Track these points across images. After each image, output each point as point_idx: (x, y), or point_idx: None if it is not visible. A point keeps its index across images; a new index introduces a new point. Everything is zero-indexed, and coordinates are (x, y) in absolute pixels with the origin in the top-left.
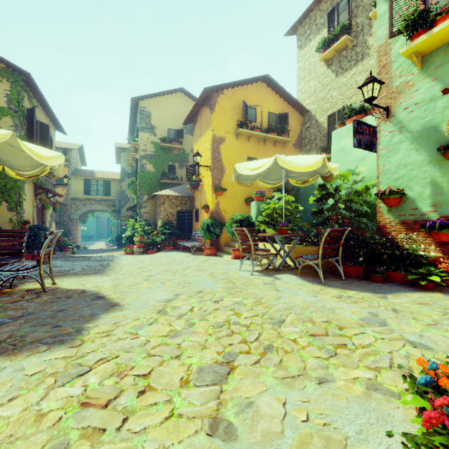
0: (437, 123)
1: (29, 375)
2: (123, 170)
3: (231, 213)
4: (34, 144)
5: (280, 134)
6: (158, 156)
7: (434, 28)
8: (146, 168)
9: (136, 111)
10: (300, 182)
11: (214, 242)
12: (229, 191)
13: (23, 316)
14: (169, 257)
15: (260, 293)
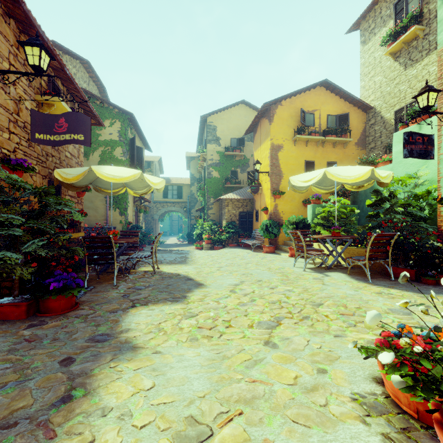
0: None
1: (168, 313)
2: (193, 176)
3: (289, 214)
4: (135, 164)
5: (340, 135)
6: (223, 164)
7: None
8: (212, 175)
9: (204, 126)
10: (355, 187)
11: (272, 241)
12: (286, 194)
13: (150, 286)
14: (233, 253)
15: (308, 285)
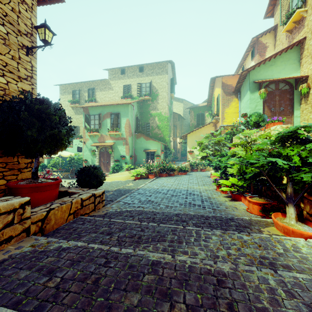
0: (92, 148)
1: None
2: None
3: None
4: None
5: None
6: None
7: (90, 133)
8: None
9: None
10: None
11: None
12: None
13: None
14: None
15: None
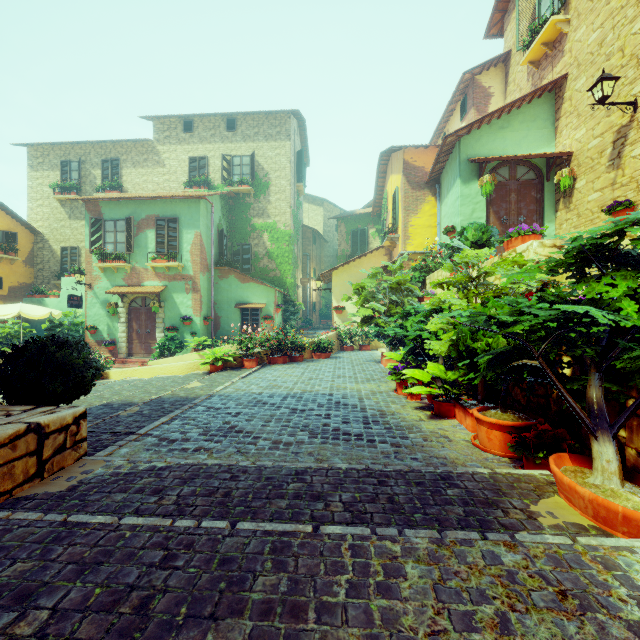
0: (109, 299)
1: None
2: None
3: None
4: None
5: (8, 252)
6: None
7: (105, 263)
8: None
9: None
10: None
11: None
12: None
13: None
14: None
15: None
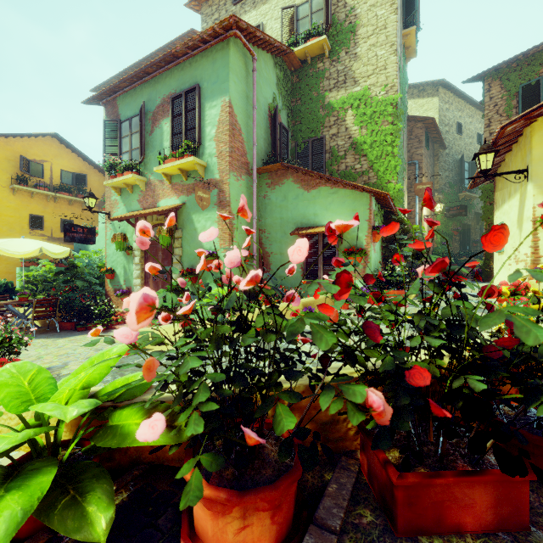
0: (126, 231)
1: None
2: None
3: (5, 275)
4: None
5: (77, 194)
6: None
7: (114, 179)
8: None
9: None
10: None
11: None
12: None
13: None
14: None
15: None
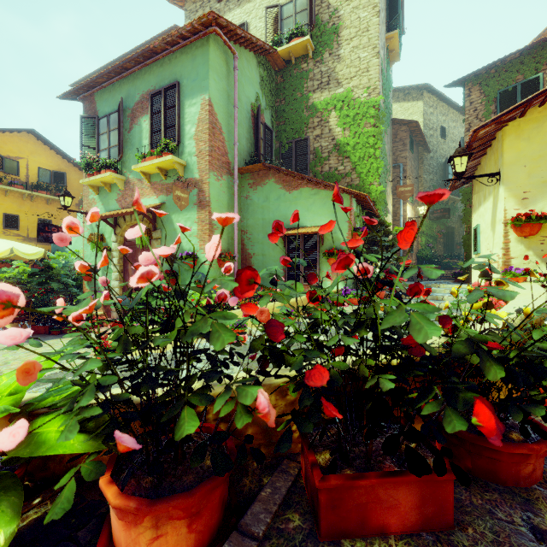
0: (104, 232)
1: None
2: None
3: None
4: None
5: (55, 193)
6: None
7: (91, 177)
8: None
9: None
10: None
11: None
12: None
13: None
14: None
15: None
